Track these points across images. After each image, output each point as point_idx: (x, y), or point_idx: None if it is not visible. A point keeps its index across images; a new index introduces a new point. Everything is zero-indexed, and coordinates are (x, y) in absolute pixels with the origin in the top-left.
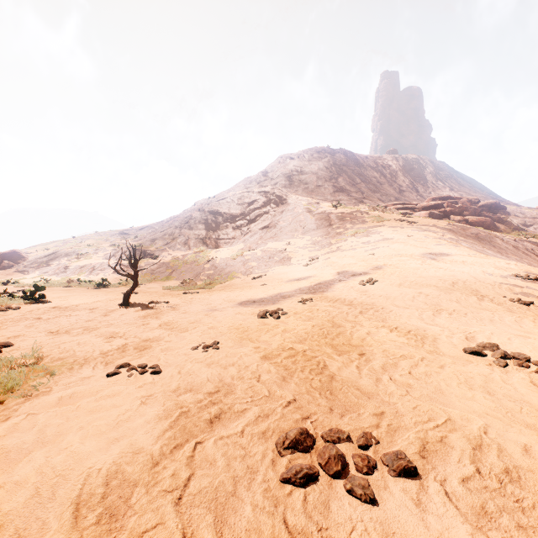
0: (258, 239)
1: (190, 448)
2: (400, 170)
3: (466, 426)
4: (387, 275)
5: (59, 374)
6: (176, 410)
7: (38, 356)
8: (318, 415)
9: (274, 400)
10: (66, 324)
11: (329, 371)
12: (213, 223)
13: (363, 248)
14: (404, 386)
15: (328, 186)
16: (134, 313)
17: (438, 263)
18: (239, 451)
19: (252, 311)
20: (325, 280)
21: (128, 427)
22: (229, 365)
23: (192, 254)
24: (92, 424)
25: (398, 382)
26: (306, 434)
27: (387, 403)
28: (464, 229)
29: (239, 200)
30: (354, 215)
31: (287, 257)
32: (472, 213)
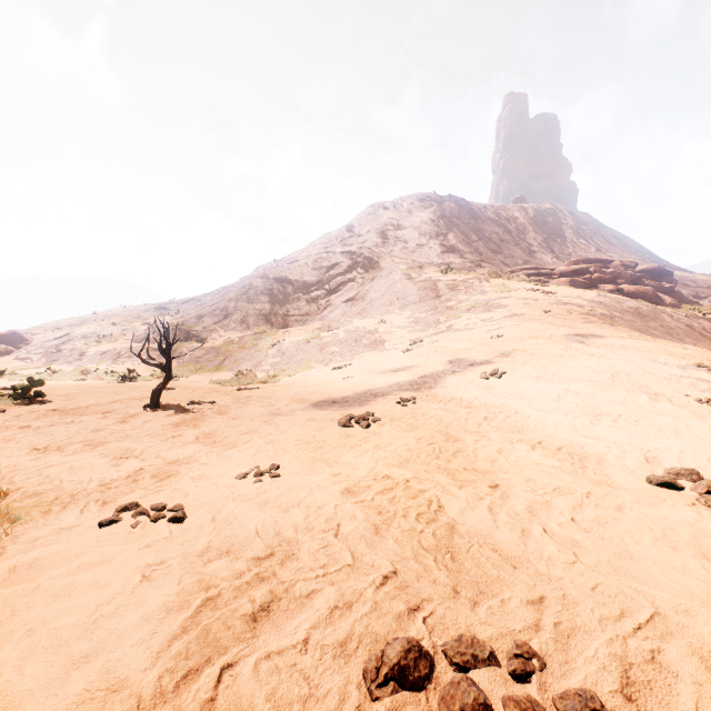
0: (340, 315)
1: (210, 680)
2: (530, 224)
3: (688, 626)
4: (519, 364)
5: (25, 522)
6: (197, 593)
7: (0, 491)
8: (434, 604)
9: (361, 572)
10: (63, 435)
11: (448, 517)
12: (280, 294)
13: (483, 327)
14: (568, 544)
15: (434, 244)
16: (163, 419)
17: (588, 348)
18: (297, 689)
19: (331, 416)
20: (433, 371)
21: (110, 630)
22: (293, 505)
23: (251, 335)
24: (48, 626)
25: (556, 536)
26: (417, 652)
27: (545, 578)
28: (619, 301)
29: (315, 263)
30: (470, 283)
31: (380, 340)
32: (628, 280)
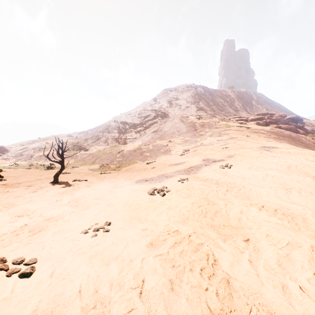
0: (150, 138)
1: None
2: (236, 98)
3: None
4: (238, 161)
5: None
6: None
7: None
8: None
9: None
10: None
11: (222, 271)
12: (122, 129)
13: (218, 143)
14: None
15: (193, 107)
16: (56, 190)
17: (272, 153)
18: None
19: (144, 188)
20: (195, 164)
21: None
22: (113, 258)
23: (109, 148)
24: None
25: (311, 293)
26: None
27: None
28: (281, 131)
29: (139, 115)
30: (210, 123)
31: (169, 150)
32: (283, 122)
